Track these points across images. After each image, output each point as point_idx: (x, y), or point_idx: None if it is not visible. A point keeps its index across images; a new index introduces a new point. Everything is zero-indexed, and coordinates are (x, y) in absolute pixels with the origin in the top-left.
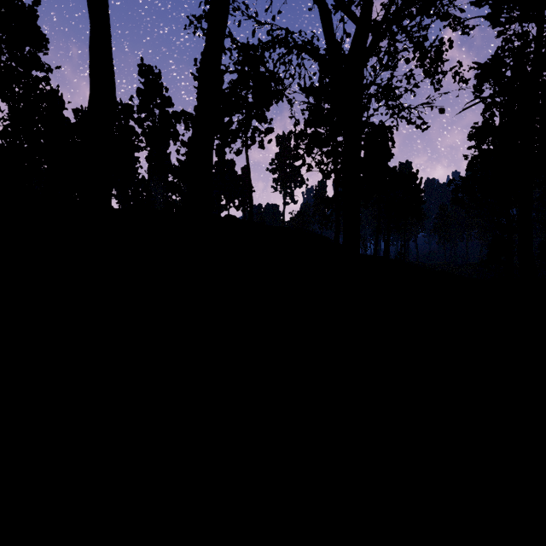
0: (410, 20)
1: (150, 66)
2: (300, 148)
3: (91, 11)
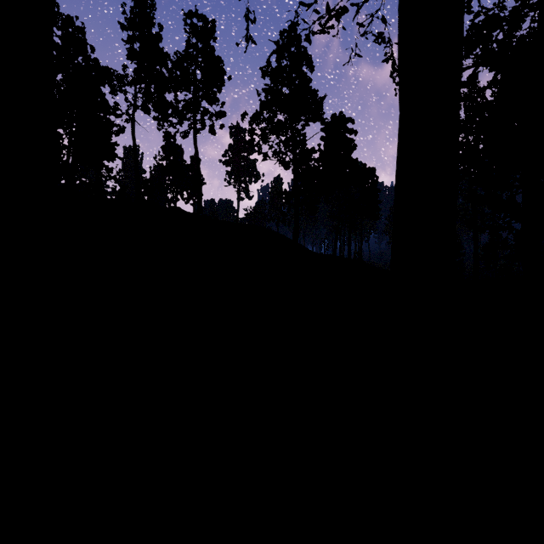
0: None
1: (70, 16)
2: (256, 133)
3: None
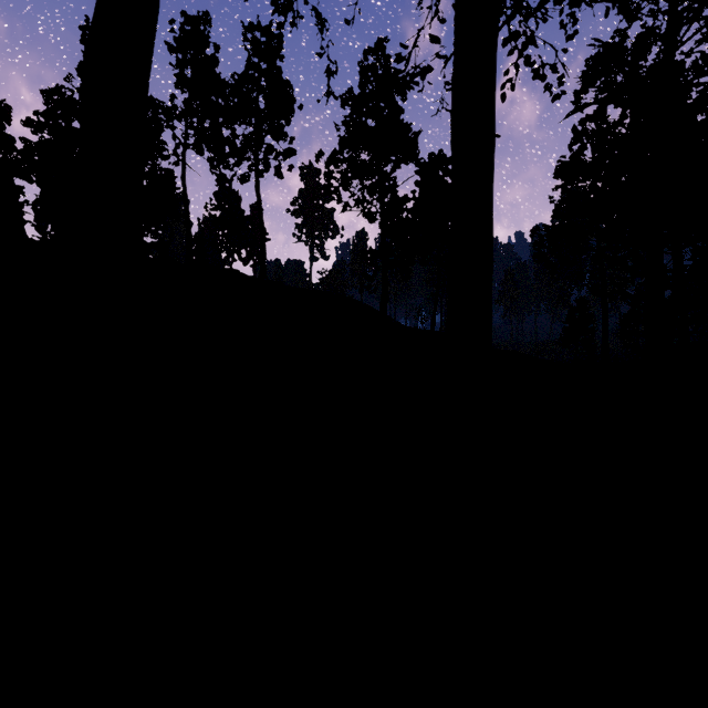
0: None
1: None
2: (334, 177)
3: None
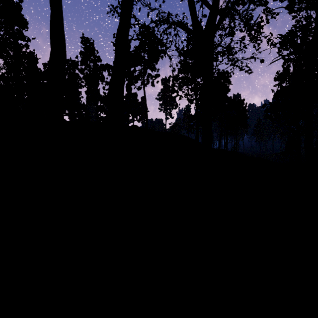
0: (243, 6)
1: (88, 38)
2: (175, 85)
3: (51, 2)
